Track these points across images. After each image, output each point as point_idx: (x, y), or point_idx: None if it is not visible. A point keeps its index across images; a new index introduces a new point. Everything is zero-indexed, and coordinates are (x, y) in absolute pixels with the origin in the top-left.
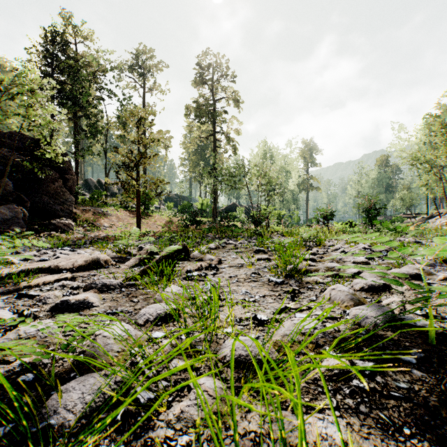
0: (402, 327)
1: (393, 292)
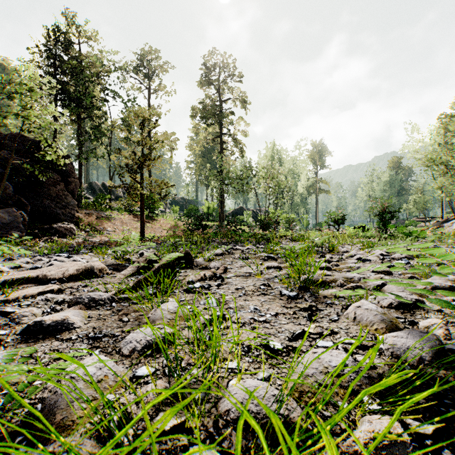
0: (454, 361)
1: (428, 310)
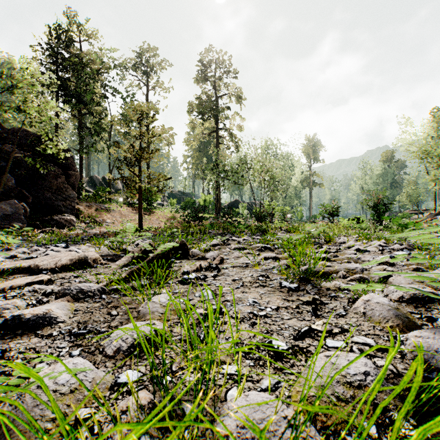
0: None
1: None
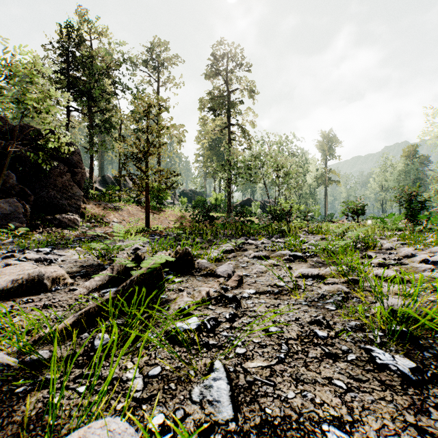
0: None
1: None
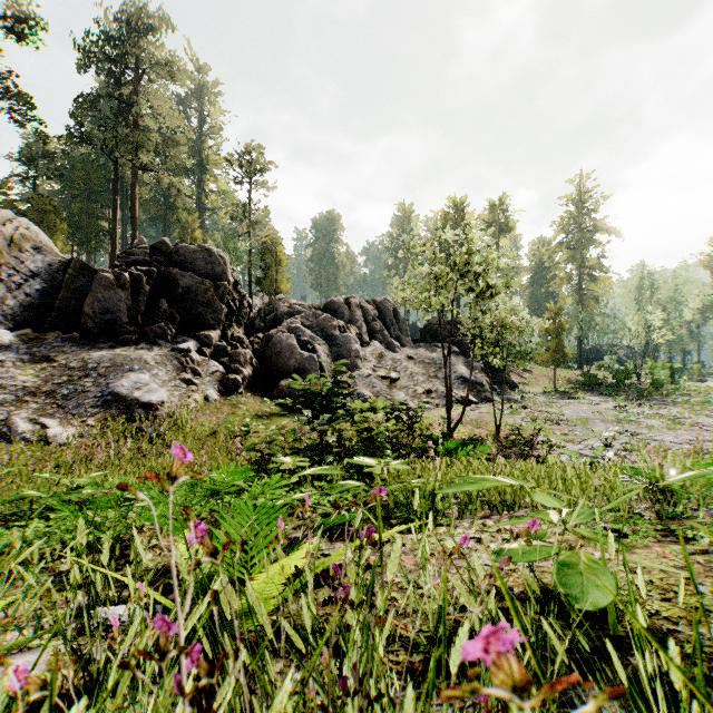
0: None
1: None
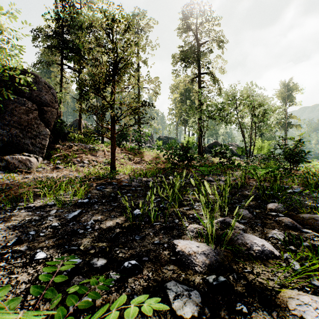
0: None
1: None
